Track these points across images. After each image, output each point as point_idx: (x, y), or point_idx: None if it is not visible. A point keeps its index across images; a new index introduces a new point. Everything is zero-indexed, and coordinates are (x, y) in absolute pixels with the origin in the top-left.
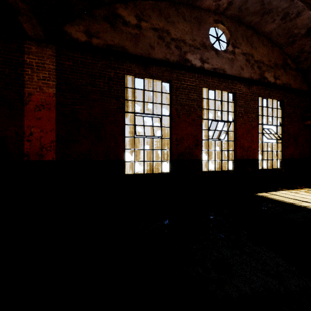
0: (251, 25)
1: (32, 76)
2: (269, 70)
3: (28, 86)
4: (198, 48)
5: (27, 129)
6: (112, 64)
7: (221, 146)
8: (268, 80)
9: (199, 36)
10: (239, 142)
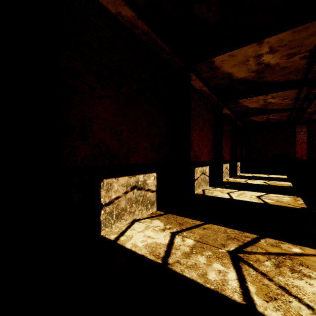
0: None
1: (298, 134)
2: None
3: (297, 137)
4: None
5: (296, 150)
6: None
7: None
8: None
9: None
10: None
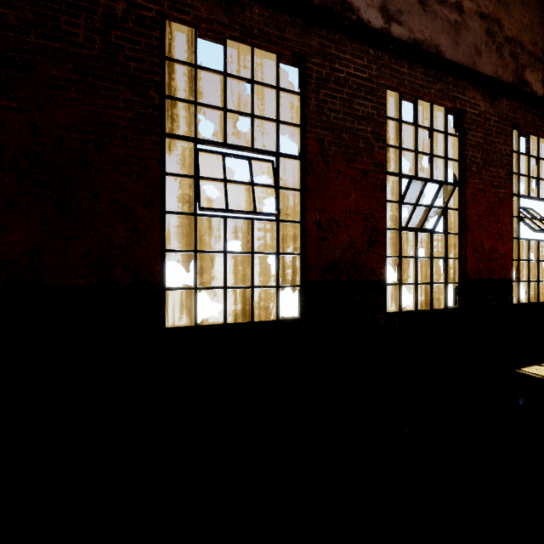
0: None
1: None
2: (535, 65)
3: None
4: None
5: None
6: None
7: (429, 245)
8: (533, 90)
9: None
10: (472, 237)
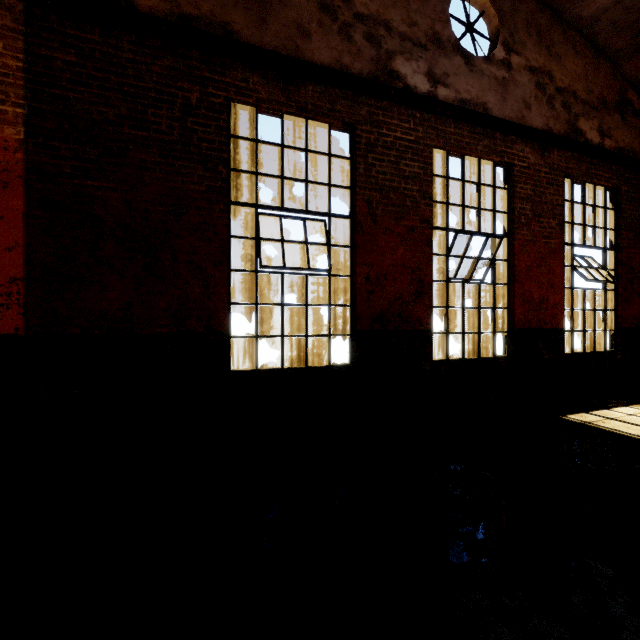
0: (550, 0)
1: None
2: (589, 113)
3: None
4: (424, 45)
5: None
6: (196, 70)
7: (477, 296)
8: (587, 139)
9: (426, 16)
10: (521, 288)
